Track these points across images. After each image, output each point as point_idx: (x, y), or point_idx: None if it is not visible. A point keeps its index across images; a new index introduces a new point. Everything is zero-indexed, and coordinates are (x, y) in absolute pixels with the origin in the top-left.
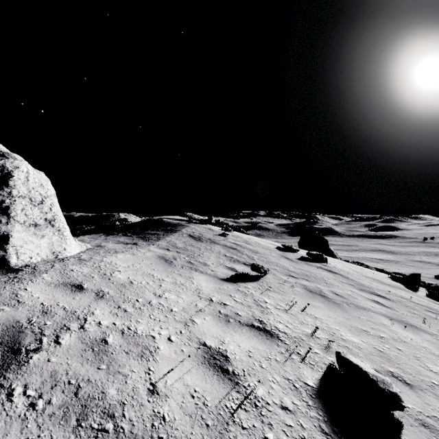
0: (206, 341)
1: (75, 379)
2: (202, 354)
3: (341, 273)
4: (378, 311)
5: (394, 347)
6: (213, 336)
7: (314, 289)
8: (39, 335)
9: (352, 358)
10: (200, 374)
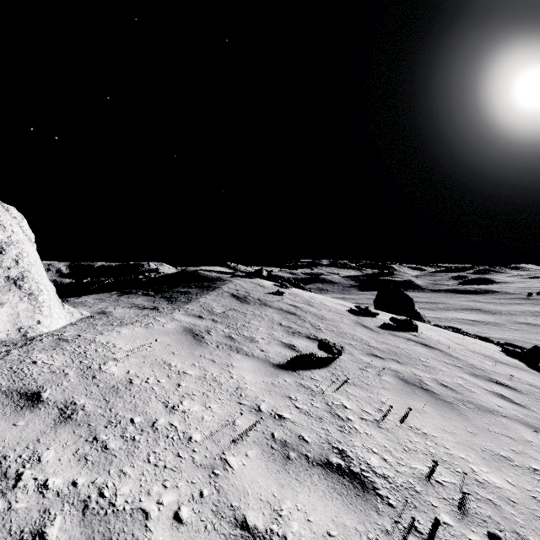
0: (247, 514)
1: None
2: None
3: (440, 347)
4: (510, 415)
5: None
6: (261, 499)
7: (410, 377)
8: None
9: None
10: None
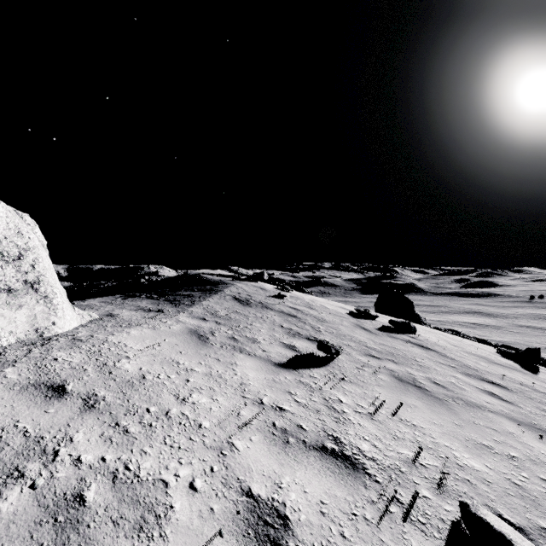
0: (251, 485)
1: None
2: (244, 515)
3: (437, 348)
4: (497, 410)
5: (534, 476)
6: (264, 474)
7: (405, 375)
8: None
9: (489, 515)
10: None
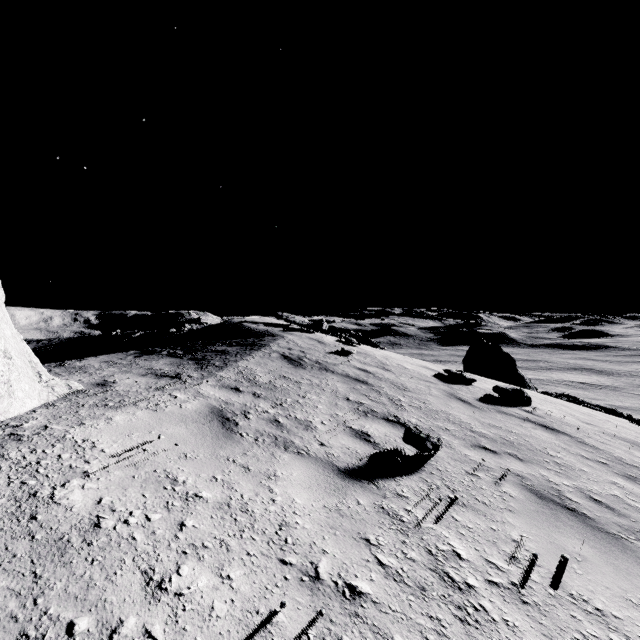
0: None
1: None
2: None
3: (567, 430)
4: None
5: None
6: None
7: (543, 486)
8: None
9: None
10: None
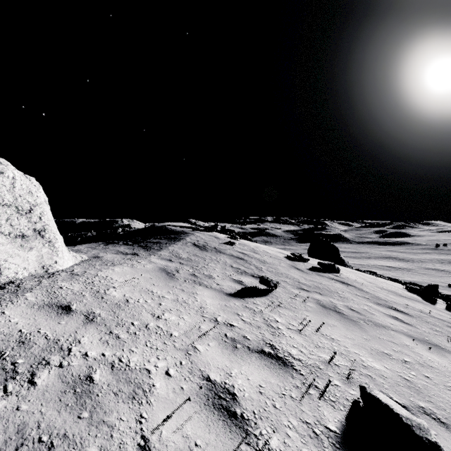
0: (210, 374)
1: (48, 434)
2: (205, 392)
3: (355, 284)
4: (398, 329)
5: (421, 374)
6: (218, 367)
7: (328, 304)
8: (10, 374)
9: (380, 394)
10: (202, 421)
